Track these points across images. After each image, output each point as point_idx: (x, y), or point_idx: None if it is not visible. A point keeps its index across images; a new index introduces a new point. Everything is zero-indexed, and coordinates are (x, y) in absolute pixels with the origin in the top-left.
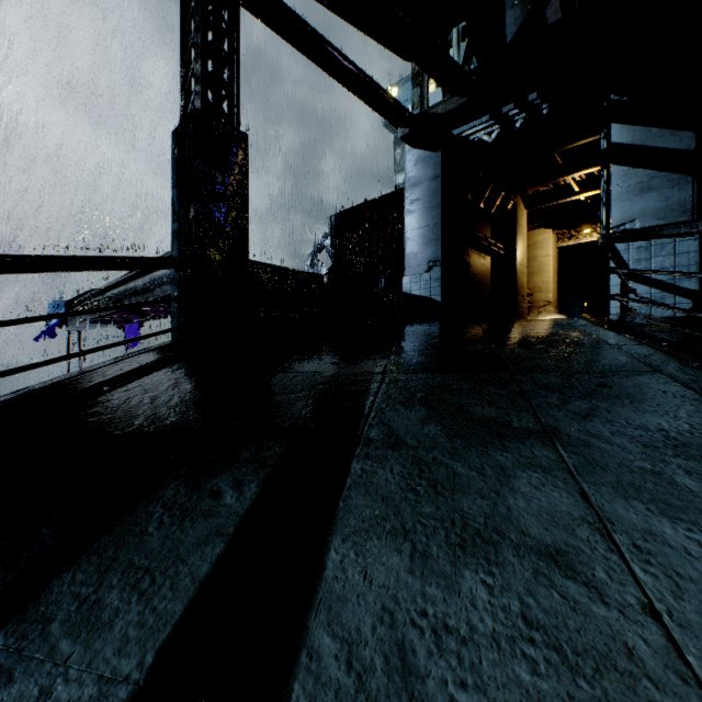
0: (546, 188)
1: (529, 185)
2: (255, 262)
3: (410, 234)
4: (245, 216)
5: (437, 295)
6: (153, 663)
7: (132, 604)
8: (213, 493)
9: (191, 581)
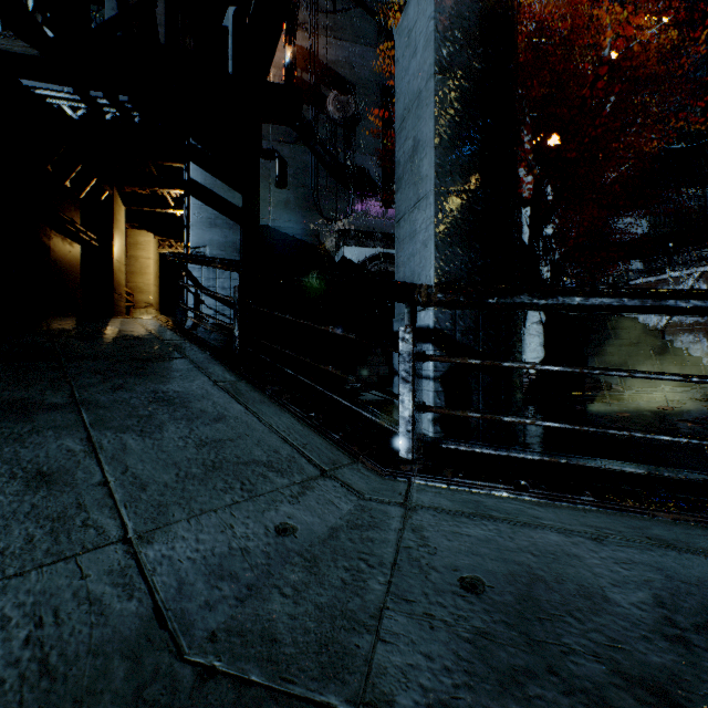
0: (146, 192)
1: (126, 183)
2: None
3: None
4: None
5: None
6: None
7: None
8: None
9: None
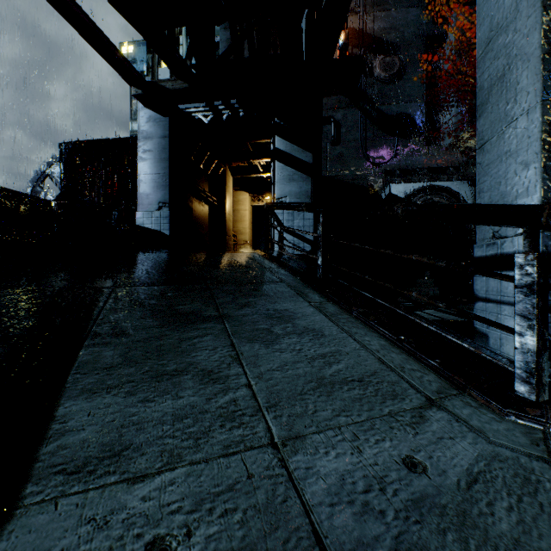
0: (244, 164)
1: (233, 160)
2: None
3: (143, 177)
4: None
5: (166, 230)
6: None
7: None
8: None
9: None
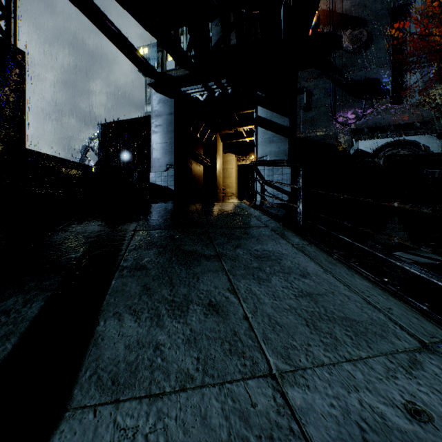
0: (231, 132)
1: (223, 129)
2: (32, 151)
3: (155, 146)
4: (22, 114)
5: (172, 186)
6: None
7: None
8: (4, 311)
9: None
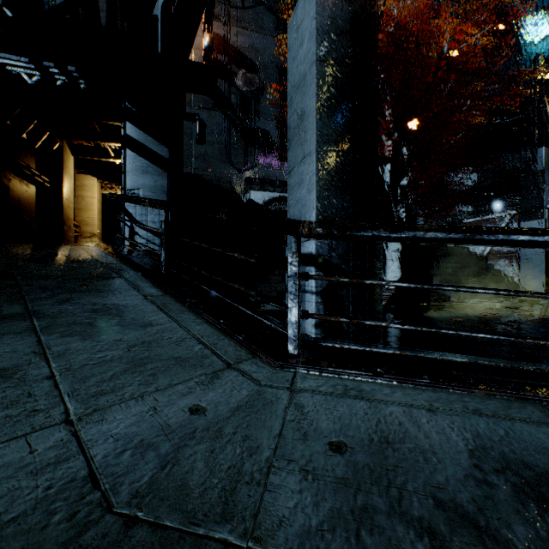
0: (90, 144)
1: (74, 137)
2: None
3: None
4: None
5: None
6: None
7: None
8: None
9: None
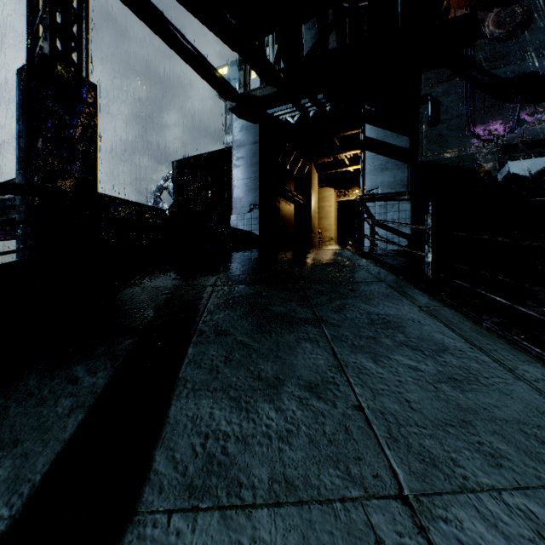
0: (330, 160)
1: (319, 157)
2: (104, 195)
3: (237, 183)
4: (94, 155)
5: (256, 230)
6: (26, 501)
7: (1, 468)
8: (72, 379)
9: (56, 443)
